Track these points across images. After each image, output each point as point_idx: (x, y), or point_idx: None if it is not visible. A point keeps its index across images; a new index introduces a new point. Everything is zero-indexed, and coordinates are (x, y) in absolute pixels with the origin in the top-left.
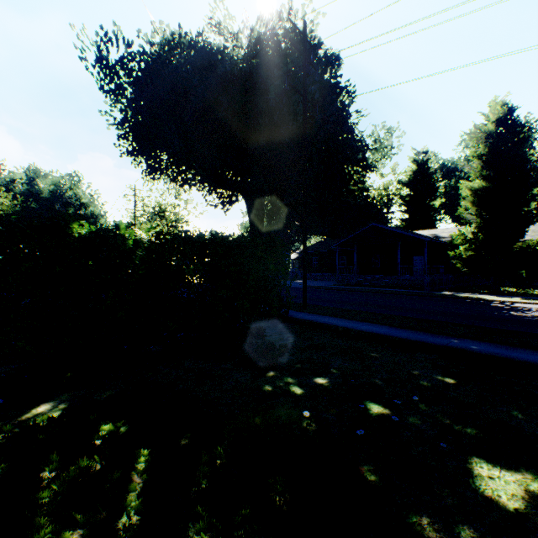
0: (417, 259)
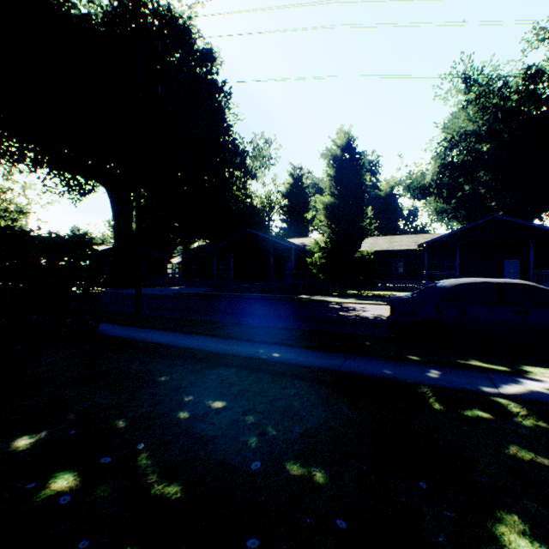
0: (288, 265)
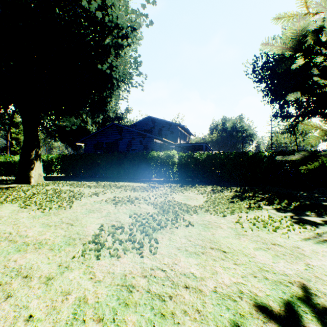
0: None
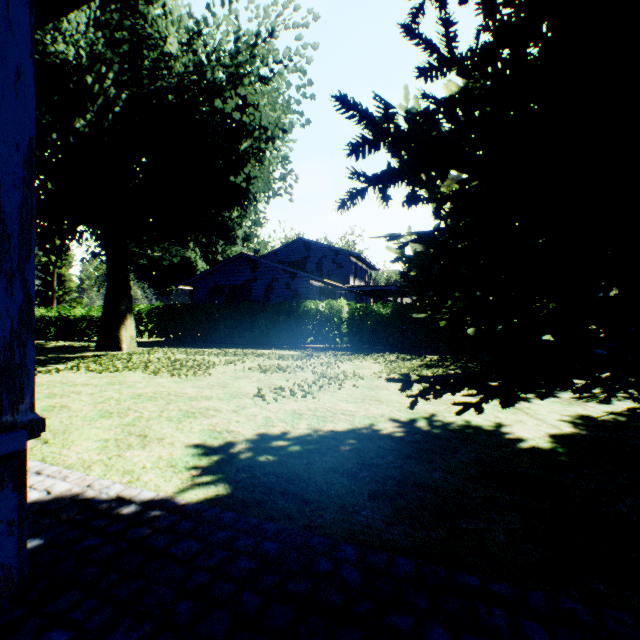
0: None
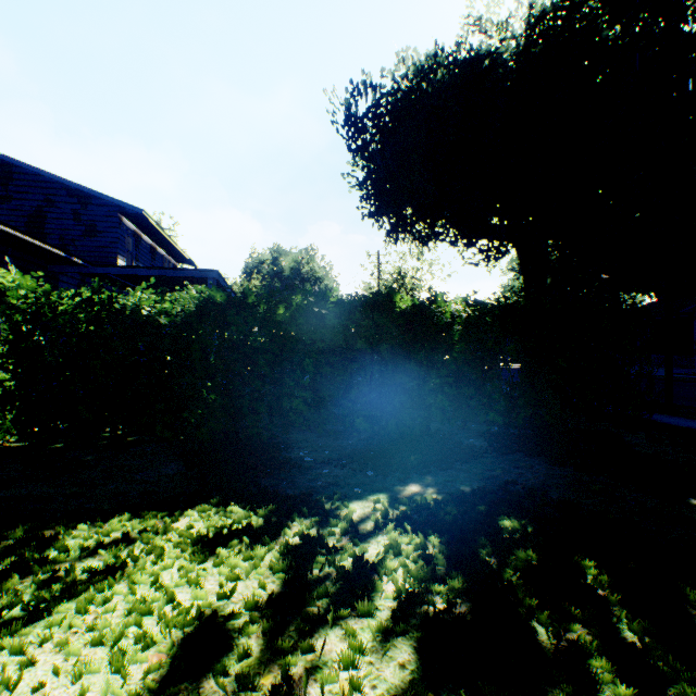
0: None
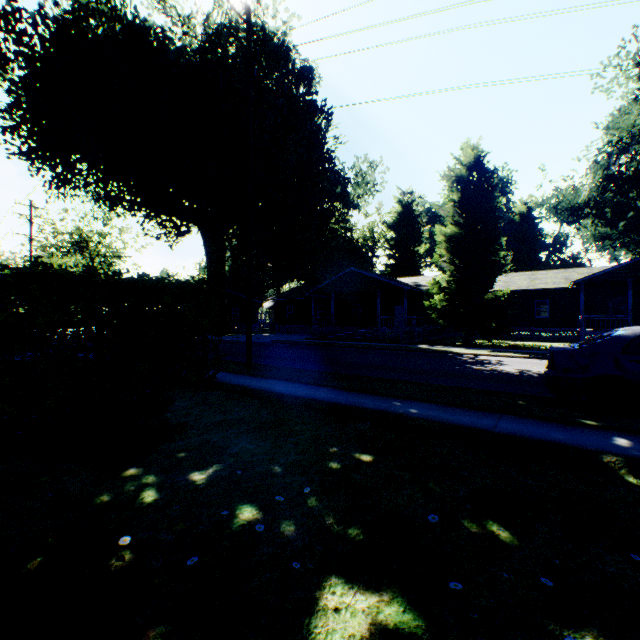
0: (398, 309)
